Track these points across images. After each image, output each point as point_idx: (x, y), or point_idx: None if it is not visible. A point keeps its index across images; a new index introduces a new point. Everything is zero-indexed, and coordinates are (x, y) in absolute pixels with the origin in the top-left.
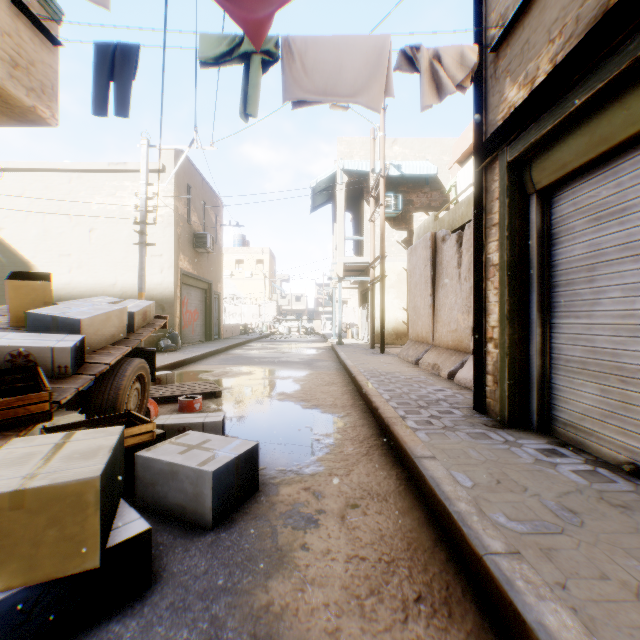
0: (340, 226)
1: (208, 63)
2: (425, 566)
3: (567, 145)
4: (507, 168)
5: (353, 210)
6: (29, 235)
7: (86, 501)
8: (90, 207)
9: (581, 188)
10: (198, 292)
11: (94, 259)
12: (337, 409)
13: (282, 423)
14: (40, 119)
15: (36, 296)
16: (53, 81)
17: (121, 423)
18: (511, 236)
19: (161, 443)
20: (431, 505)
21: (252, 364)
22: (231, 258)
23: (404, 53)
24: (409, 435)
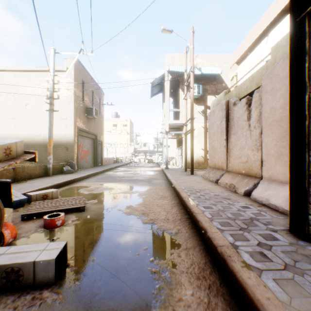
0: (167, 103)
1: None
2: None
3: None
4: None
5: (173, 96)
6: None
7: None
8: (26, 91)
9: None
10: (89, 140)
11: (28, 121)
12: (169, 224)
13: (123, 243)
14: None
15: None
16: None
17: None
18: None
19: None
20: None
21: (115, 181)
22: (110, 124)
23: None
24: (257, 284)
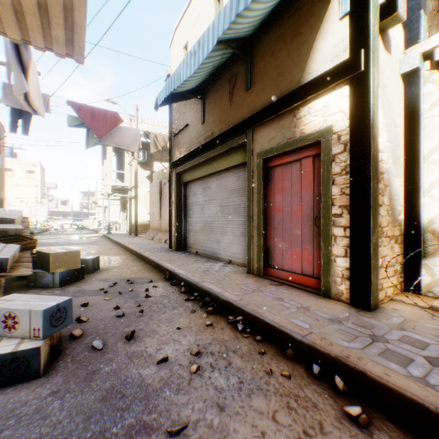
0: (109, 163)
1: (72, 126)
2: (148, 270)
3: (187, 175)
4: (176, 174)
5: (117, 151)
6: None
7: (78, 255)
8: None
9: (191, 185)
10: None
11: None
12: (118, 255)
13: None
14: None
15: None
16: None
17: None
18: (177, 194)
19: None
20: (151, 264)
21: (55, 245)
22: None
23: (145, 132)
24: (146, 254)
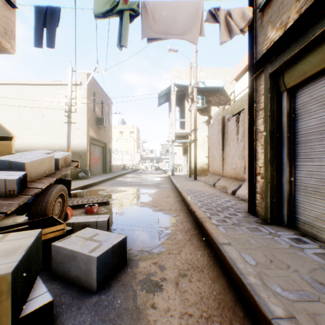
0: (173, 113)
1: (99, 16)
2: (230, 321)
3: (307, 61)
4: (269, 76)
5: (179, 105)
6: (10, 118)
7: (1, 290)
8: (42, 103)
9: (315, 86)
10: (99, 148)
11: (44, 131)
12: (172, 212)
13: (141, 220)
14: (4, 49)
15: (3, 149)
16: (12, 28)
17: (47, 223)
18: (271, 115)
19: (69, 236)
20: (230, 275)
21: (127, 186)
22: (117, 131)
23: (210, 12)
24: (214, 229)
